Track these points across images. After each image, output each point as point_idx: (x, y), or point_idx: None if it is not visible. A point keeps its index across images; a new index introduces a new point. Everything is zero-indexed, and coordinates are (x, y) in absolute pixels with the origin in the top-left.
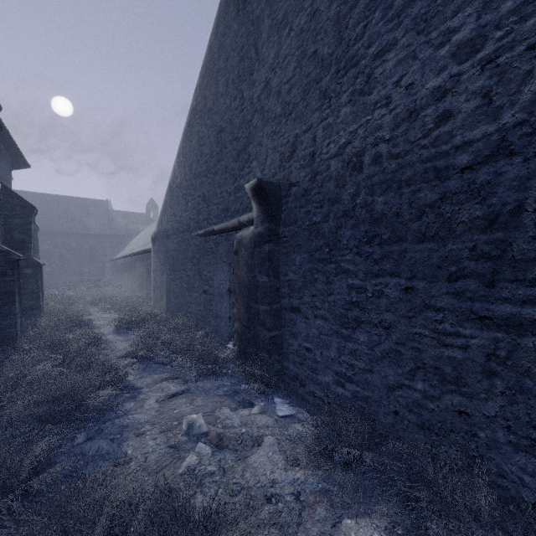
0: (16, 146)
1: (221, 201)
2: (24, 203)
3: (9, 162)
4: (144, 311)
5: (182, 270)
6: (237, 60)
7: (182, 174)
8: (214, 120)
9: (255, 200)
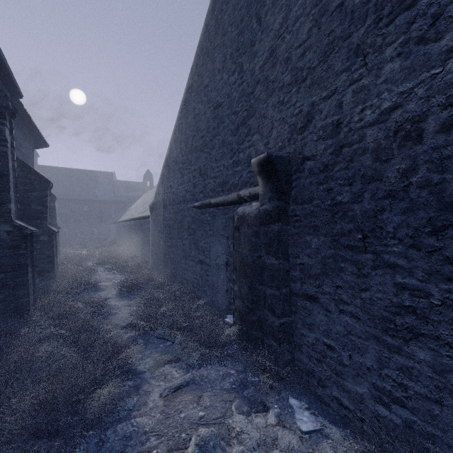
0: (37, 128)
1: (218, 175)
2: (41, 179)
3: (32, 143)
4: (143, 273)
5: (178, 239)
6: (235, 34)
7: (178, 149)
8: (211, 96)
9: (262, 176)
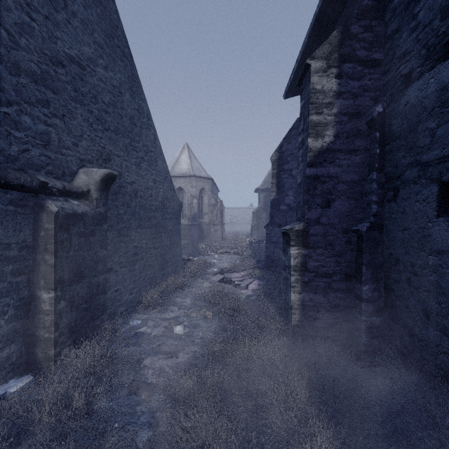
0: None
1: None
2: None
3: None
4: None
5: None
6: None
7: None
8: None
9: (105, 184)
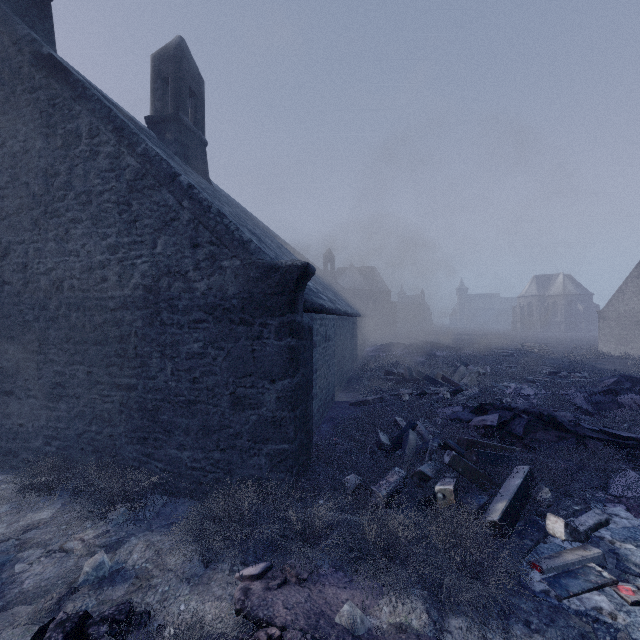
0: None
1: None
2: None
3: None
4: None
5: None
6: None
7: None
8: None
9: None
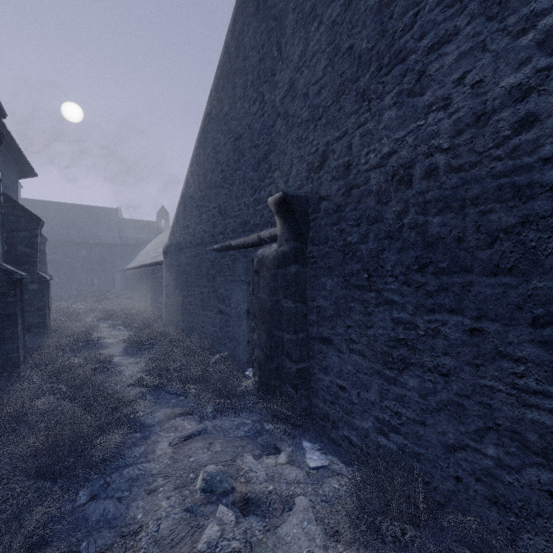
0: (22, 154)
1: (239, 214)
2: (30, 215)
3: (16, 171)
4: (155, 328)
5: (196, 287)
6: (257, 60)
7: (196, 184)
8: (231, 125)
9: (279, 216)
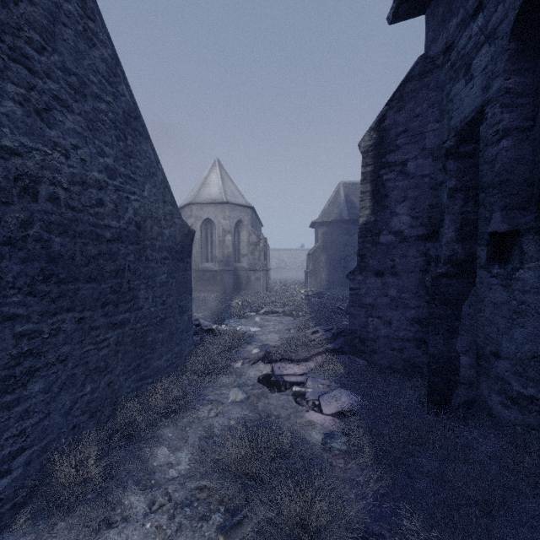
0: None
1: None
2: None
3: None
4: None
5: None
6: None
7: None
8: None
9: None
